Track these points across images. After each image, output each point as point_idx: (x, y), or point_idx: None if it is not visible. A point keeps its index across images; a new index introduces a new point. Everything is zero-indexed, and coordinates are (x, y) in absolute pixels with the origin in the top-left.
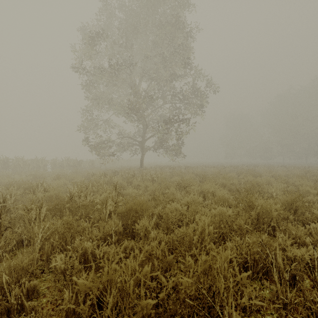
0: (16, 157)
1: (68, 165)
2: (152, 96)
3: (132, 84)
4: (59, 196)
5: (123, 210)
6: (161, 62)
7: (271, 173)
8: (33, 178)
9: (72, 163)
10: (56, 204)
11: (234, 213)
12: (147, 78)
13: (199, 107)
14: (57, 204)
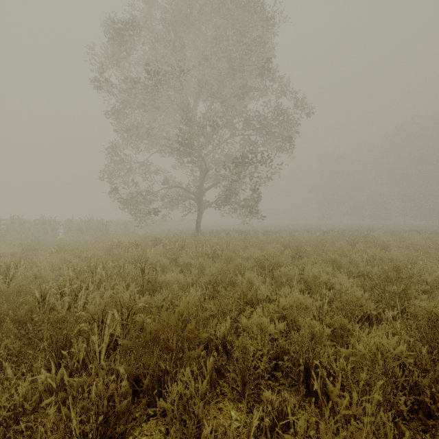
0: (11, 217)
1: (90, 228)
2: (213, 121)
3: (184, 106)
4: (31, 290)
5: (150, 325)
6: (227, 72)
7: (402, 241)
8: (25, 250)
9: (95, 225)
10: (1, 318)
11: (410, 353)
12: (206, 97)
13: (285, 140)
14: (3, 317)
